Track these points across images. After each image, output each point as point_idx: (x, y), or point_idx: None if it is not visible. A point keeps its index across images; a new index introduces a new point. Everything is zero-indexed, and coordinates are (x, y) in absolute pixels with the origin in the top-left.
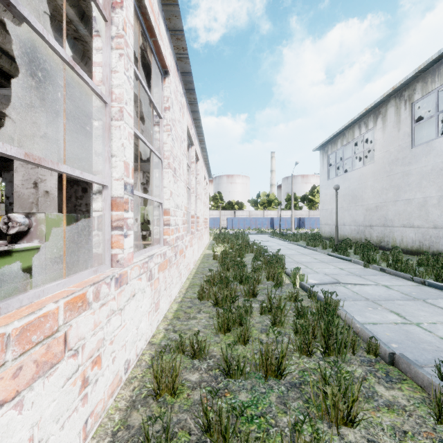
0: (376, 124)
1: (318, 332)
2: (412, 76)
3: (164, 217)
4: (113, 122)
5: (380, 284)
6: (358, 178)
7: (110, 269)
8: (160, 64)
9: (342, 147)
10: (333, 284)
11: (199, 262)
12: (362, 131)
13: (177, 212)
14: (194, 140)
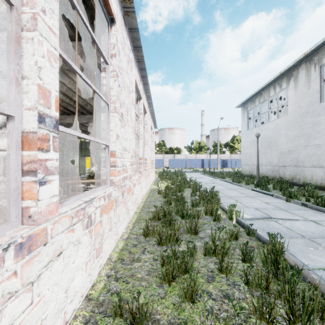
0: (289, 85)
1: (282, 296)
2: (321, 43)
3: (110, 159)
4: (23, 32)
5: (308, 219)
6: (273, 128)
7: (16, 229)
8: (106, 10)
9: (260, 104)
10: (266, 219)
11: (146, 196)
12: (276, 90)
13: (125, 155)
14: (142, 95)
